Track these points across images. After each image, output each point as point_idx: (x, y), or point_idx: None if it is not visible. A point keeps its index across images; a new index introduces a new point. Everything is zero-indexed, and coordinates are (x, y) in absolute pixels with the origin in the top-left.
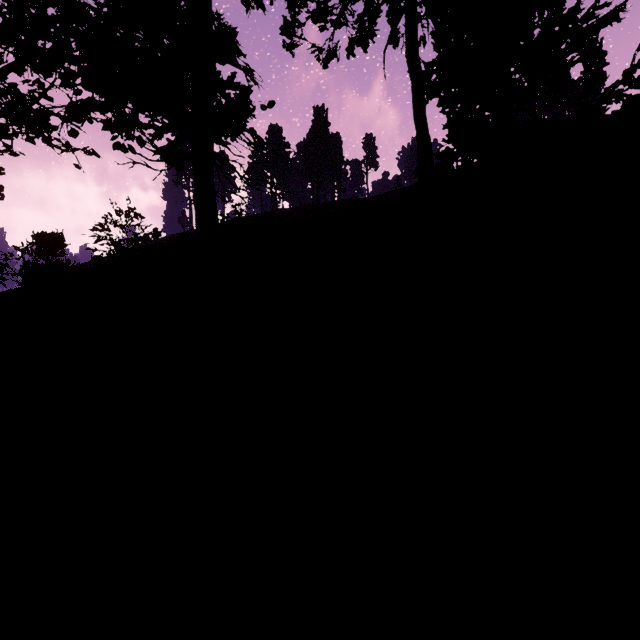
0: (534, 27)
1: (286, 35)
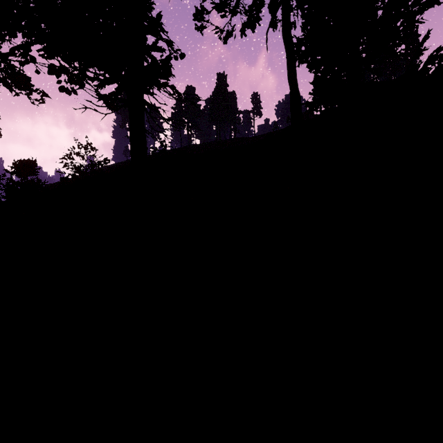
0: (377, 9)
1: (197, 20)
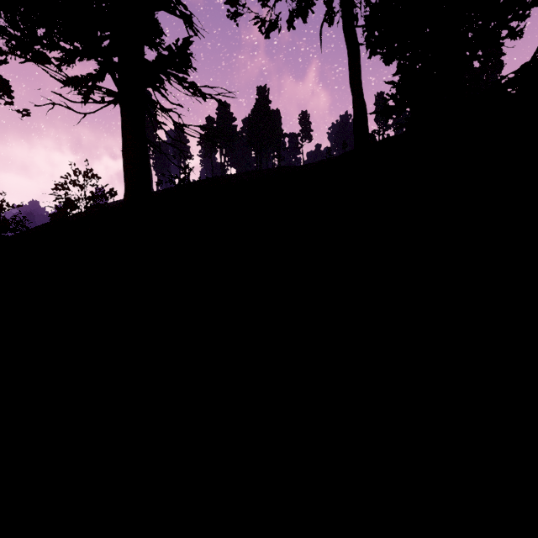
0: None
1: (230, 4)
